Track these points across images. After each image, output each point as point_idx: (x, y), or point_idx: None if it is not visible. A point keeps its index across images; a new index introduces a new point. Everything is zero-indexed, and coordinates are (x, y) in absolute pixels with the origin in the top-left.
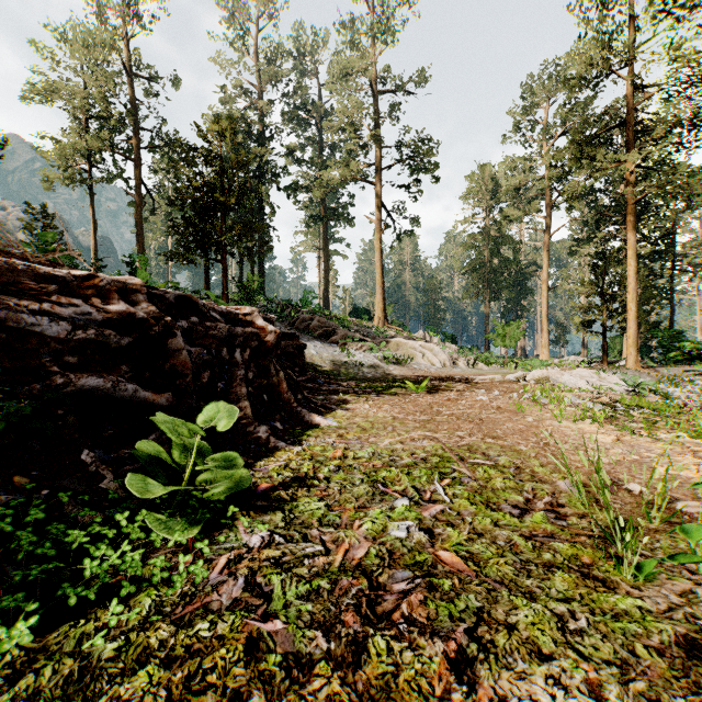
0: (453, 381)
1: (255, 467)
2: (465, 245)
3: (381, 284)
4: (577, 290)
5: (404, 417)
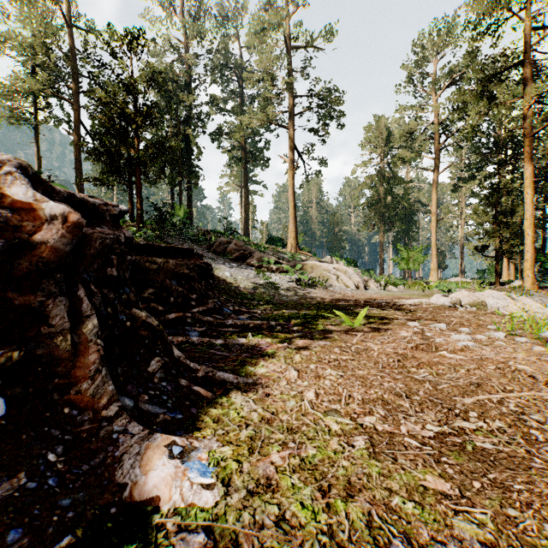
0: (380, 306)
1: None
2: (363, 184)
3: (293, 215)
4: (471, 218)
5: (391, 431)
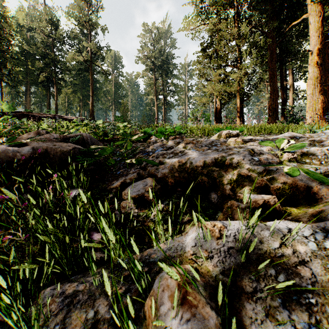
0: None
1: None
2: None
3: None
4: None
5: None
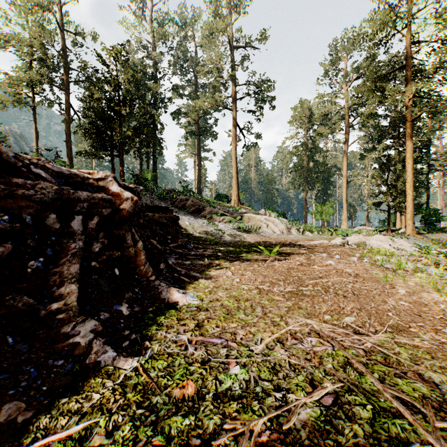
0: (294, 245)
1: (19, 442)
2: (291, 153)
3: (236, 178)
4: (370, 181)
5: (269, 289)
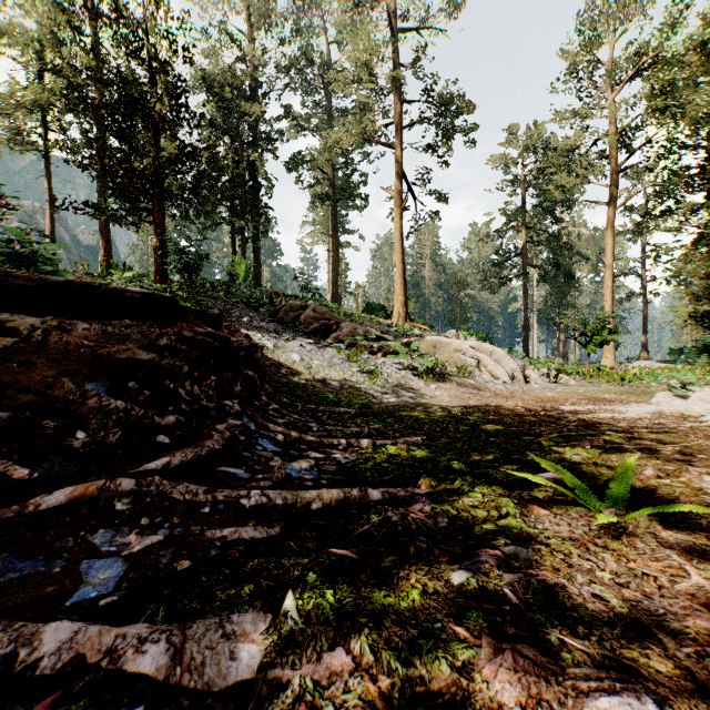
0: (591, 423)
1: None
2: (500, 229)
3: (401, 272)
4: (681, 269)
5: None
